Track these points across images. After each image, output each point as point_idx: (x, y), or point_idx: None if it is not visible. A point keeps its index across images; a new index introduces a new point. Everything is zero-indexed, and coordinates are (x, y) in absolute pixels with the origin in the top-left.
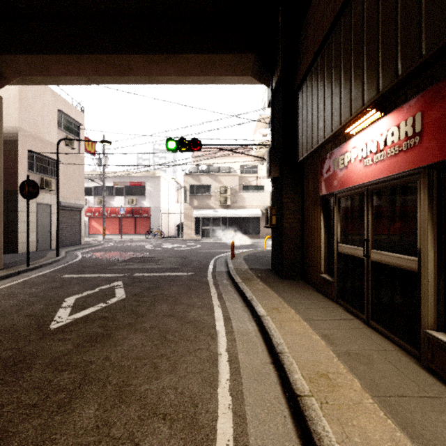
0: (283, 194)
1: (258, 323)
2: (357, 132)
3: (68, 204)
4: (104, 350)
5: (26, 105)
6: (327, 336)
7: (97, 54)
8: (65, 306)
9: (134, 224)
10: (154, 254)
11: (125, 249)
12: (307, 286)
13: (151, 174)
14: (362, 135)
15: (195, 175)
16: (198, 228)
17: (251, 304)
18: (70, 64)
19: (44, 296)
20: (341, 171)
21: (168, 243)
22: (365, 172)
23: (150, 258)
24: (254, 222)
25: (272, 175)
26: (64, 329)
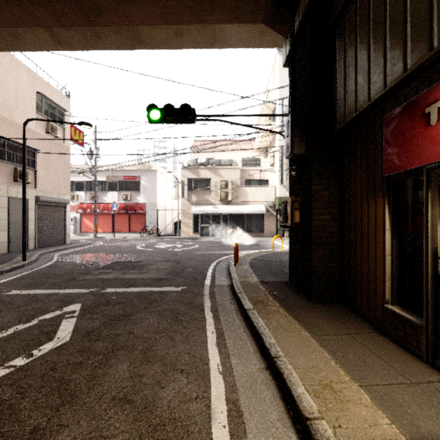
0: (313, 179)
1: (302, 435)
2: None
3: (49, 199)
4: None
5: None
6: None
7: None
8: None
9: (129, 221)
10: (143, 257)
11: (112, 249)
12: (355, 317)
13: (146, 168)
14: None
15: (193, 169)
16: (196, 225)
17: (279, 371)
18: (16, 4)
19: None
20: None
21: (163, 242)
22: None
23: (135, 263)
24: (257, 219)
25: (296, 152)
26: None
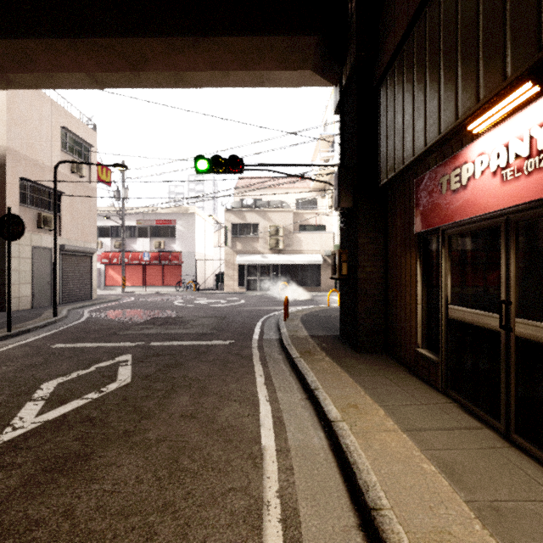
0: (359, 232)
1: (328, 433)
2: (487, 129)
3: (75, 248)
4: (70, 491)
5: (17, 119)
6: (448, 465)
7: (97, 37)
8: (37, 398)
9: (162, 273)
10: (183, 313)
11: (147, 305)
12: (395, 363)
13: (183, 210)
14: (497, 132)
15: (238, 212)
16: (242, 278)
17: (316, 398)
18: (62, 53)
19: (13, 379)
20: (454, 194)
21: (203, 298)
22: (505, 191)
23: (177, 319)
24: (312, 271)
25: (343, 205)
26: (19, 444)
